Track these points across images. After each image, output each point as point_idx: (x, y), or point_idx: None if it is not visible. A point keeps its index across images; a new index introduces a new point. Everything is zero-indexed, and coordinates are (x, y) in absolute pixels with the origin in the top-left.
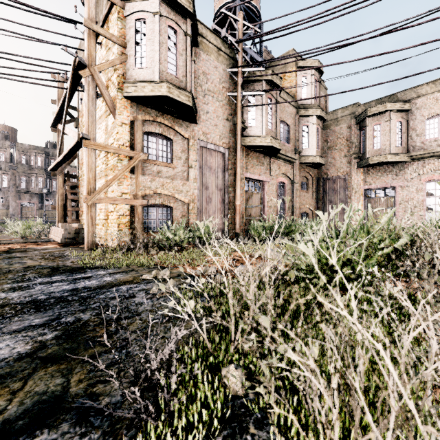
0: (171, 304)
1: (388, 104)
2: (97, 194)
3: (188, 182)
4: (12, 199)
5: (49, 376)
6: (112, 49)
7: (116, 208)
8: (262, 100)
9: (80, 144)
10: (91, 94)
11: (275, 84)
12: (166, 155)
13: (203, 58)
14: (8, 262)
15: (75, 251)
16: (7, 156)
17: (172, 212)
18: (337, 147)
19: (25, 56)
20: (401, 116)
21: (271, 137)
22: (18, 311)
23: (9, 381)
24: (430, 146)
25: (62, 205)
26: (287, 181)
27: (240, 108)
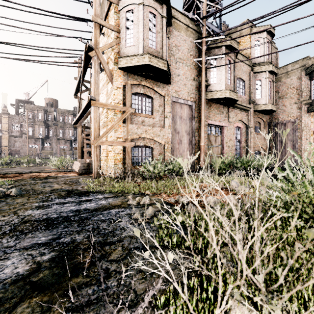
0: (146, 254)
1: None
2: (100, 138)
3: (164, 128)
4: (54, 144)
5: (30, 310)
6: (110, 36)
7: (113, 148)
8: (222, 62)
9: (90, 104)
10: (96, 68)
11: (233, 48)
12: (147, 109)
13: (175, 34)
14: (43, 186)
15: (86, 178)
16: (52, 117)
17: (152, 151)
18: (287, 96)
19: (57, 48)
20: None
21: (229, 90)
22: (34, 228)
23: None
24: None
25: (80, 147)
26: (242, 125)
27: (204, 69)
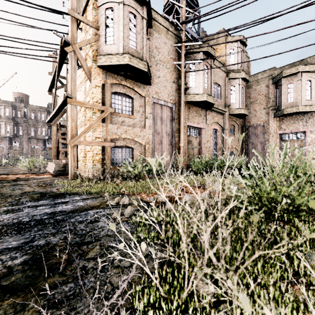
0: (121, 246)
1: (300, 67)
2: (77, 138)
3: (144, 129)
4: (25, 143)
5: (2, 313)
6: (89, 32)
7: (91, 149)
8: (200, 67)
9: (66, 101)
10: (73, 65)
11: (210, 54)
12: (128, 109)
13: (156, 37)
14: (12, 189)
15: (62, 180)
16: (22, 114)
17: (133, 152)
18: (257, 102)
19: (28, 40)
20: (310, 76)
21: (207, 94)
22: (3, 233)
23: None
24: None
25: (55, 147)
26: (218, 128)
27: (184, 73)
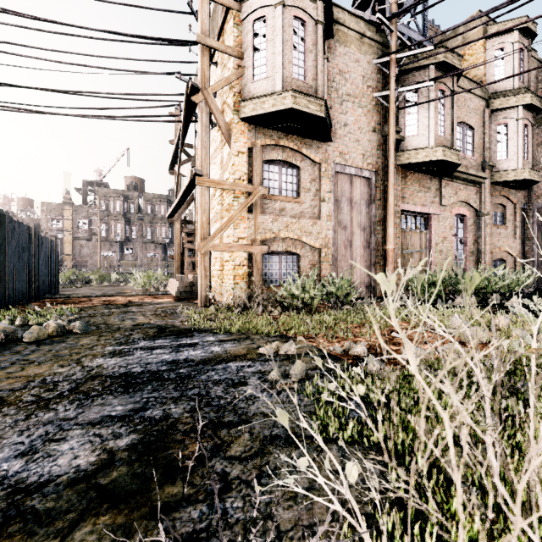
0: (302, 464)
1: None
2: (210, 240)
3: (319, 221)
4: (139, 250)
5: (95, 539)
6: (227, 65)
7: (232, 257)
8: (429, 95)
9: (194, 182)
10: (205, 122)
11: (450, 66)
12: (290, 188)
13: (340, 52)
14: (121, 318)
15: (188, 307)
16: (136, 207)
17: (299, 261)
18: None
19: (143, 94)
20: None
21: (443, 147)
22: (105, 389)
23: (42, 532)
24: None
25: (179, 255)
26: (468, 212)
27: (394, 111)
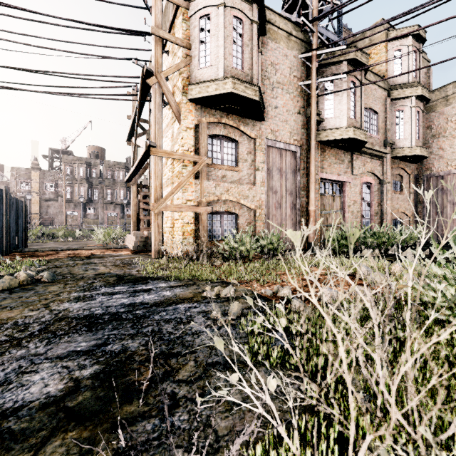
0: (234, 378)
1: None
2: (163, 201)
3: (254, 186)
4: (100, 210)
5: (64, 451)
6: (177, 54)
7: (181, 216)
8: (343, 85)
9: (148, 152)
10: (158, 101)
11: (359, 63)
12: (230, 158)
13: (271, 47)
14: (85, 268)
15: (144, 258)
16: (97, 172)
17: (238, 220)
18: (446, 133)
19: (103, 75)
20: None
21: (354, 127)
22: (71, 328)
23: (17, 448)
24: None
25: (135, 214)
26: (374, 180)
27: (315, 97)
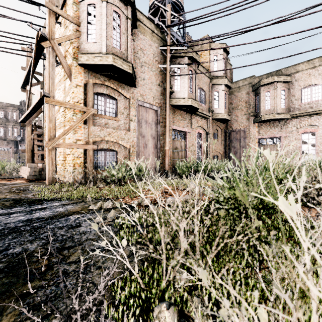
0: (103, 244)
1: (276, 77)
2: (56, 140)
3: (129, 132)
4: None
5: None
6: (69, 27)
7: (72, 151)
8: (185, 71)
9: (43, 100)
10: (51, 61)
11: (194, 59)
12: (112, 111)
13: (141, 38)
14: None
15: (38, 185)
16: None
17: (117, 155)
18: (239, 108)
19: None
20: (284, 86)
21: (191, 99)
22: None
23: None
24: (304, 107)
25: (30, 149)
26: (203, 132)
27: (169, 76)
